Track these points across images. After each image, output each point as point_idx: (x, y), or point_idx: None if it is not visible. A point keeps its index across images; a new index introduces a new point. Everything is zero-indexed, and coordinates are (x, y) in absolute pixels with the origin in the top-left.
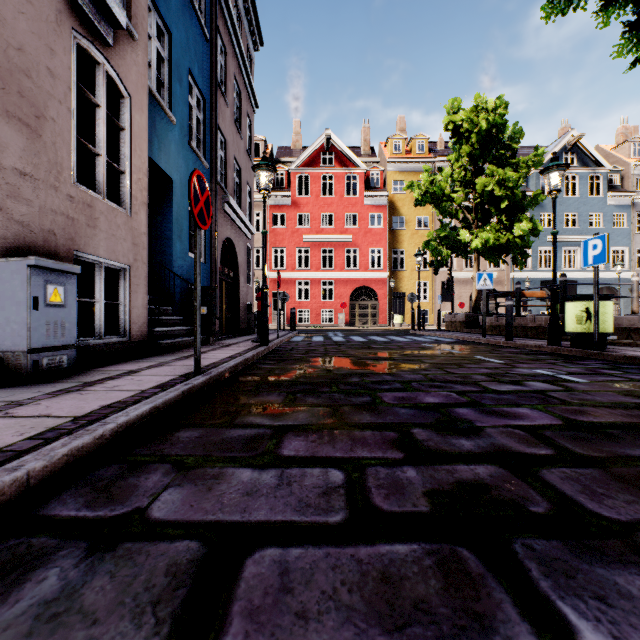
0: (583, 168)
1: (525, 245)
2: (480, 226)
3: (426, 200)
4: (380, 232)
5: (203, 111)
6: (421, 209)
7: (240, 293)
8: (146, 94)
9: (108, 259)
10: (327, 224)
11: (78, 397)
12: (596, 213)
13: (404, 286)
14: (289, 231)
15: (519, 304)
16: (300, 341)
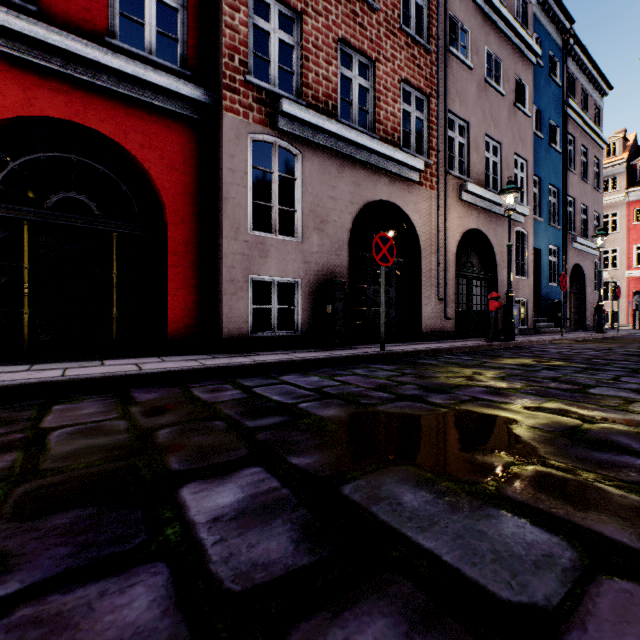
0: None
1: None
2: None
3: None
4: None
5: (557, 196)
6: None
7: (586, 300)
8: (532, 226)
9: (521, 298)
10: None
11: (531, 337)
12: None
13: None
14: None
15: None
16: (639, 335)
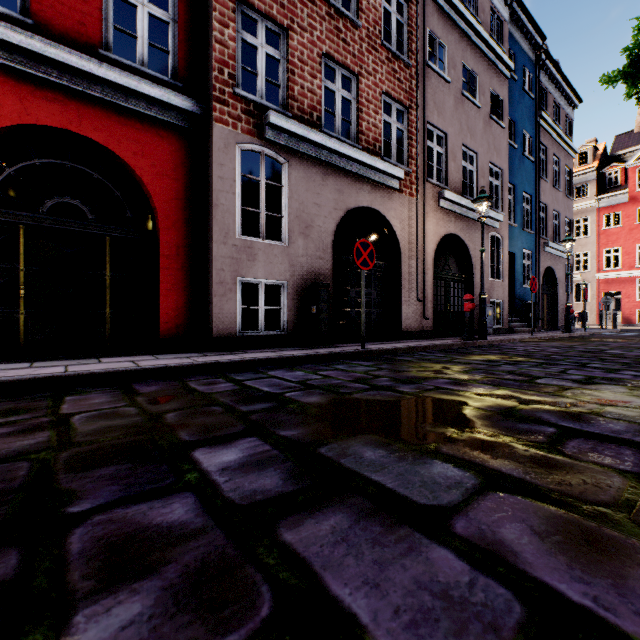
0: None
1: None
2: None
3: None
4: None
5: (530, 203)
6: None
7: (558, 301)
8: (507, 231)
9: (496, 299)
10: None
11: (504, 336)
12: None
13: None
14: (625, 229)
15: None
16: (604, 334)
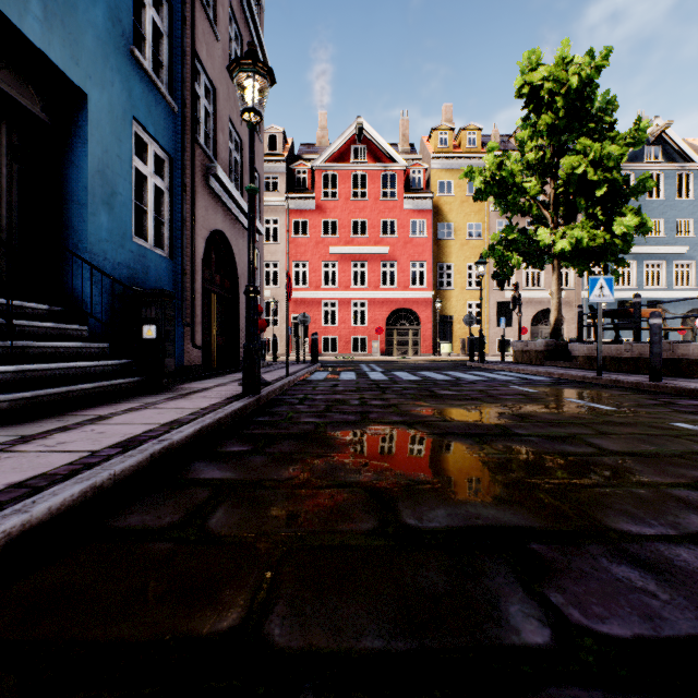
0: (670, 164)
1: (627, 248)
2: (561, 225)
3: (491, 190)
4: (423, 242)
5: (169, 22)
6: (472, 215)
7: (240, 312)
8: None
9: None
10: (359, 233)
11: None
12: (685, 219)
13: (452, 308)
14: (313, 241)
15: (639, 326)
16: (321, 380)
